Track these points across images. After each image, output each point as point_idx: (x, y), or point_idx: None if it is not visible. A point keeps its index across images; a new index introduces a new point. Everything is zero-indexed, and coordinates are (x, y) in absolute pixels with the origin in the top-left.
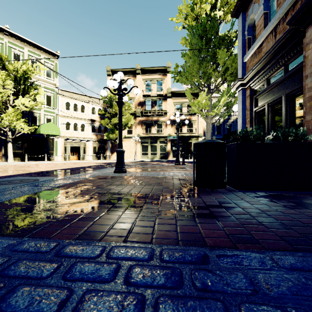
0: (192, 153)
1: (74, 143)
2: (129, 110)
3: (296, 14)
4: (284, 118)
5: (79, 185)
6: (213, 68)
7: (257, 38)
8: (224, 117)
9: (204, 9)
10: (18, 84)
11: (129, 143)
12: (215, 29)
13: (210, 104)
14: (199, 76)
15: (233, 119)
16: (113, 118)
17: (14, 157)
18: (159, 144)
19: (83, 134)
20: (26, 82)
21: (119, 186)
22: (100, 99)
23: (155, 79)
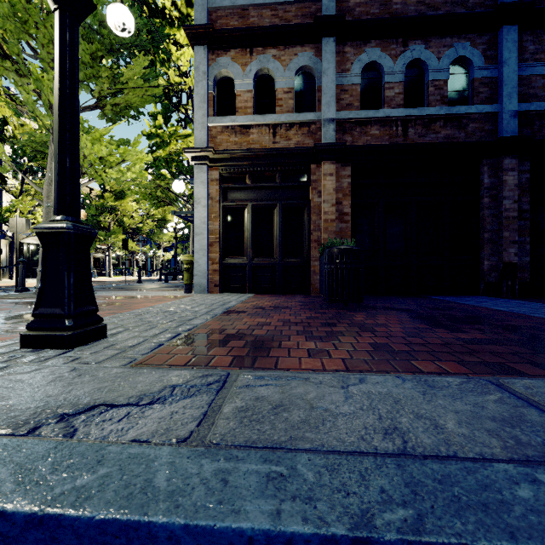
0: None
1: None
2: None
3: (326, 145)
4: (280, 228)
5: (398, 360)
6: (112, 73)
7: (238, 111)
8: None
9: None
10: None
11: None
12: None
13: None
14: None
15: None
16: None
17: None
18: None
19: None
20: None
21: (364, 329)
22: None
23: None
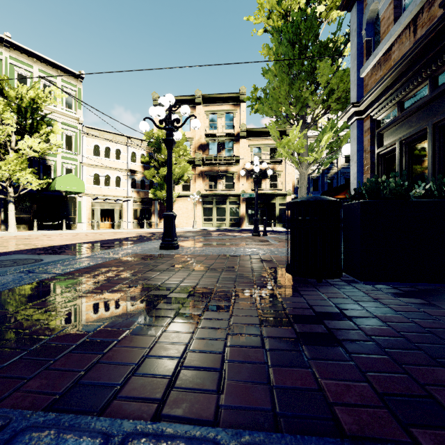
0: (276, 218)
1: (106, 203)
2: (186, 156)
3: None
4: (430, 162)
5: (101, 270)
6: (311, 89)
7: (382, 38)
8: (325, 165)
9: (296, 0)
10: (23, 118)
11: (185, 203)
12: (314, 32)
13: (306, 145)
14: (289, 103)
15: (337, 169)
16: (162, 168)
17: (19, 225)
18: (229, 205)
19: (118, 191)
20: (34, 114)
21: (164, 272)
22: (143, 141)
23: (223, 111)
